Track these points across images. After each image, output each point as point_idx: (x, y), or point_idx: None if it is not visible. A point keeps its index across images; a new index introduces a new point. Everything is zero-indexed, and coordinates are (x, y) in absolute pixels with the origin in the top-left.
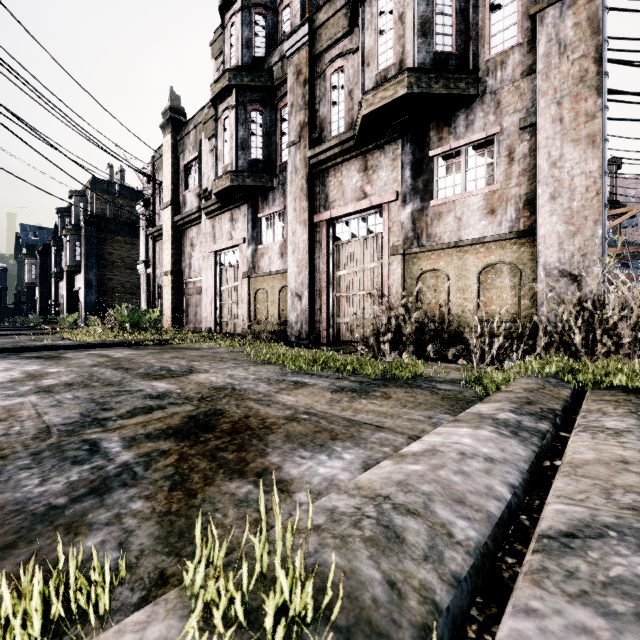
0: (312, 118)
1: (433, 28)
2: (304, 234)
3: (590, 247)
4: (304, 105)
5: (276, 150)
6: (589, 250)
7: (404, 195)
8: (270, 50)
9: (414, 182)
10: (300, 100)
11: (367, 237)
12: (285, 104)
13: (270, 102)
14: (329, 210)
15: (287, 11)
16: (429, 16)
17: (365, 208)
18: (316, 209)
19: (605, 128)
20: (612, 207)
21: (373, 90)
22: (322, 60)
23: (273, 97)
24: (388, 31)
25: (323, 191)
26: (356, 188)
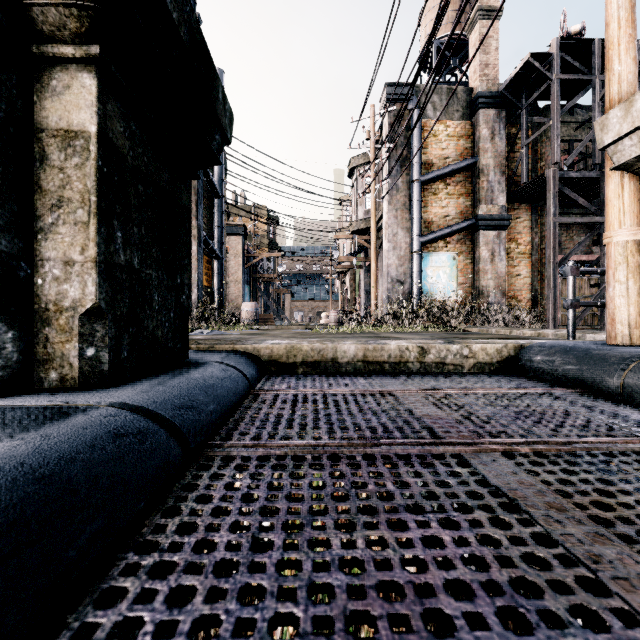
0: None
1: None
2: None
3: (194, 281)
4: None
5: None
6: (194, 282)
7: None
8: None
9: None
10: None
11: None
12: None
13: None
14: None
15: None
16: None
17: None
18: None
19: (223, 221)
20: (261, 250)
21: None
22: None
23: None
24: None
25: None
26: None
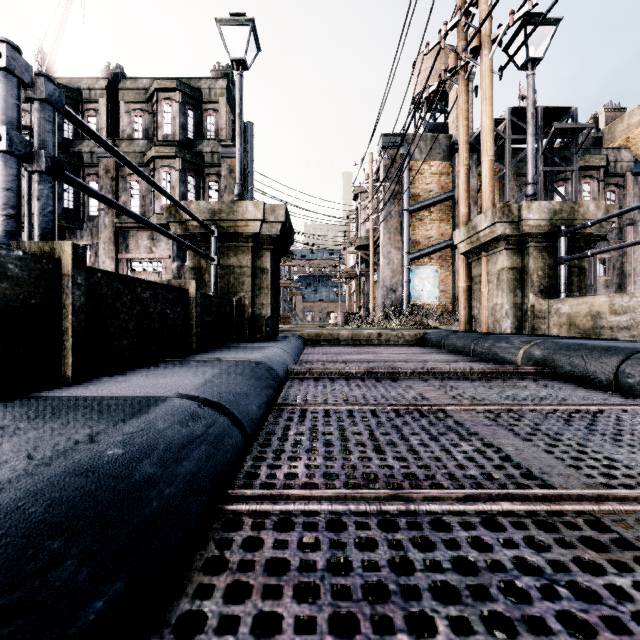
0: (117, 200)
1: (187, 198)
2: (112, 265)
3: None
4: (112, 191)
5: (85, 205)
6: None
7: (174, 257)
8: (79, 138)
9: (178, 253)
10: (109, 187)
11: (153, 272)
12: (93, 180)
13: (80, 174)
14: (130, 254)
15: (92, 118)
16: (185, 193)
17: (153, 258)
18: (120, 251)
19: None
20: None
21: (161, 214)
22: (124, 170)
23: (82, 171)
24: (167, 189)
25: (125, 242)
26: (147, 247)
